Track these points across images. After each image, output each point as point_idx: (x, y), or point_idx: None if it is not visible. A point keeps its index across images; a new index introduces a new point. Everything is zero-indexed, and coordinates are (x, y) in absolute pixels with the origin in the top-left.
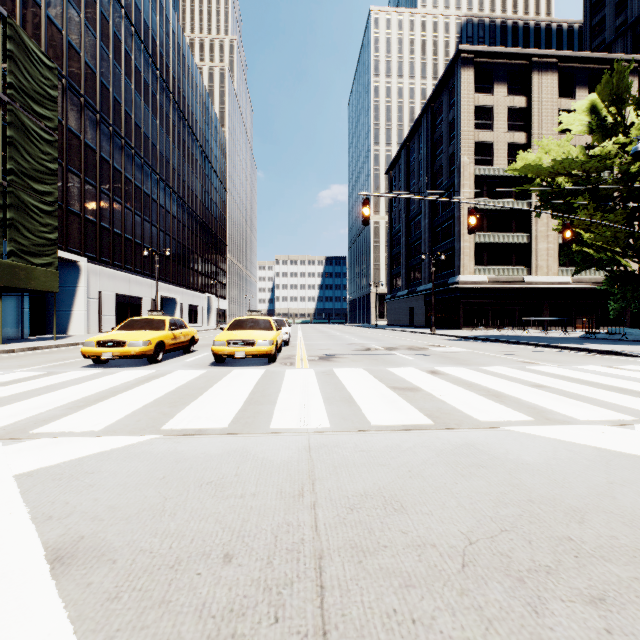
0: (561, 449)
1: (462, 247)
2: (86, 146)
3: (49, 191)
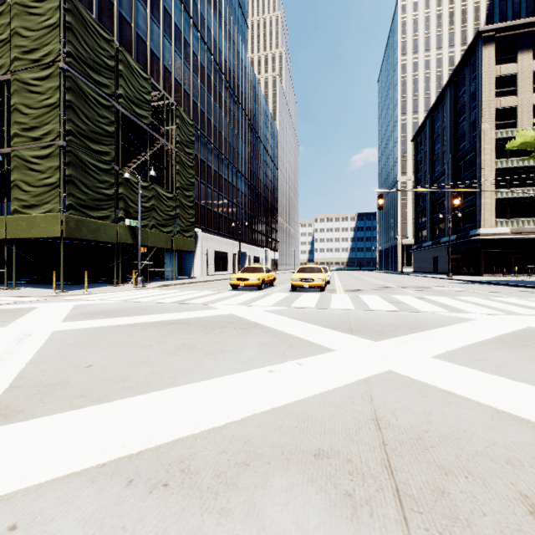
0: (447, 317)
1: (482, 203)
2: (200, 160)
3: (191, 195)
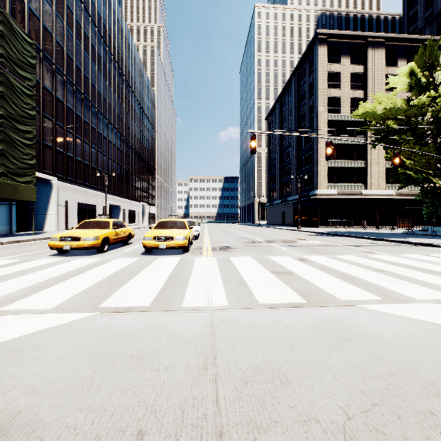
0: (407, 324)
1: (319, 170)
2: (56, 99)
3: (29, 130)
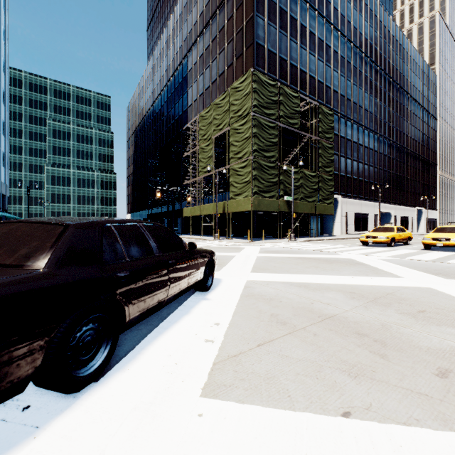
0: None
1: None
2: (340, 137)
3: (331, 170)
